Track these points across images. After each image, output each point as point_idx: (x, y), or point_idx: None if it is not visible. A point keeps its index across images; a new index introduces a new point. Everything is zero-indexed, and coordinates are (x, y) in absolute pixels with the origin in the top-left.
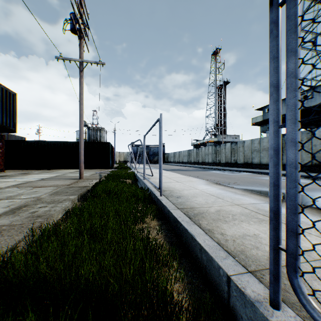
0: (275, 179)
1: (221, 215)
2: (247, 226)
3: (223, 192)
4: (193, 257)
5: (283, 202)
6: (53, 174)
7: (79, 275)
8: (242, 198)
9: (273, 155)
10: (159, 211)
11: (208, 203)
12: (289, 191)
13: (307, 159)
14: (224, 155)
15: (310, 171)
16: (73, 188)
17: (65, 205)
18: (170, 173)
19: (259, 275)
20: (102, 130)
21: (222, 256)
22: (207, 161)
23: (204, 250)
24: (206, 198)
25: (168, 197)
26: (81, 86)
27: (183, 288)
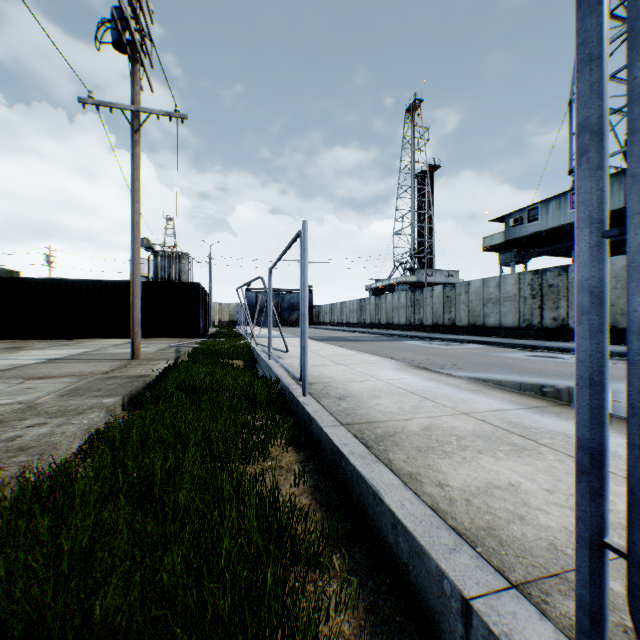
0: (594, 369)
1: (435, 439)
2: (492, 464)
3: (433, 387)
4: (377, 539)
5: (557, 406)
6: (76, 350)
7: (92, 616)
8: (472, 398)
9: (589, 306)
10: (301, 429)
11: (405, 410)
12: (638, 402)
13: None
14: (431, 309)
15: None
16: (116, 380)
17: (90, 421)
18: (324, 347)
19: (538, 594)
20: (183, 258)
21: (447, 544)
22: (397, 322)
23: (404, 528)
24: (399, 400)
25: (320, 399)
26: (136, 163)
27: (356, 626)
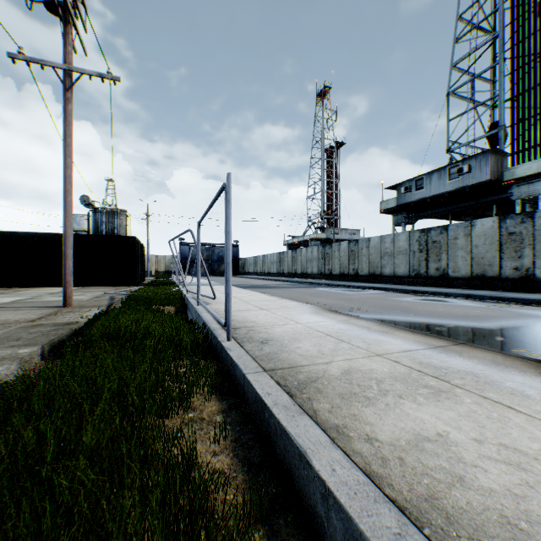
0: None
1: (356, 384)
2: (415, 410)
3: (347, 329)
4: (304, 505)
5: (457, 345)
6: (10, 298)
7: None
8: (383, 339)
9: None
10: (224, 375)
11: (324, 353)
12: None
13: (465, 267)
14: (338, 261)
15: (469, 287)
16: (41, 328)
17: None
18: (248, 293)
19: None
20: (121, 214)
21: (390, 526)
22: (310, 272)
23: (338, 503)
24: (318, 343)
25: (244, 344)
26: (68, 119)
27: None
